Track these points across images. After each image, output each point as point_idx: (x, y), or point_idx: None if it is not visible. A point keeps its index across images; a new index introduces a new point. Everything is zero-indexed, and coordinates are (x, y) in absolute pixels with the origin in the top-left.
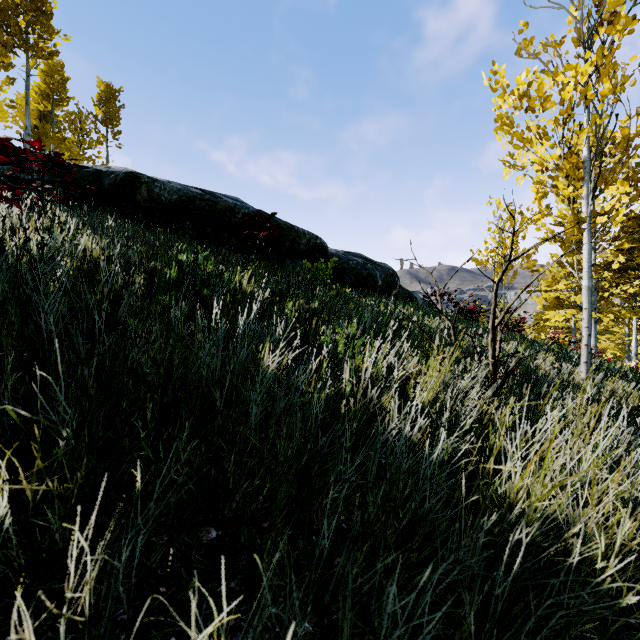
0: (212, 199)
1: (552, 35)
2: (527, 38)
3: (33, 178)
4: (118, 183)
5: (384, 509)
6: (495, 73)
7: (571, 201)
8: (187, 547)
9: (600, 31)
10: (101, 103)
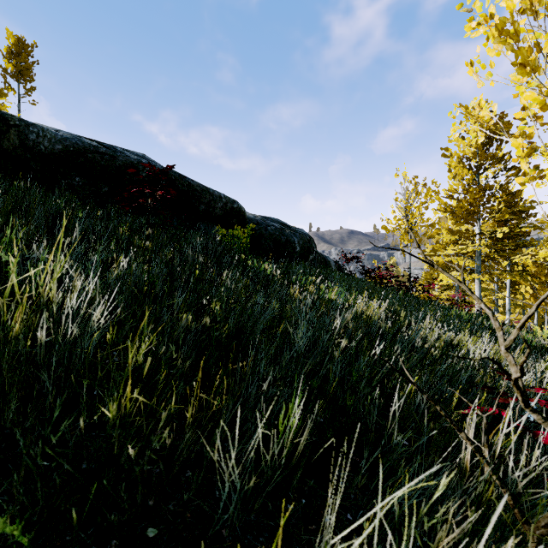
0: (109, 153)
1: None
2: None
3: None
4: None
5: None
6: None
7: None
8: None
9: None
10: (11, 56)
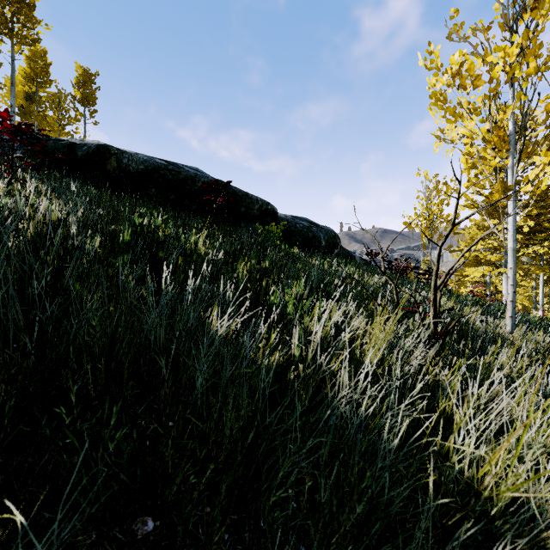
0: (175, 169)
1: (480, 21)
2: (457, 24)
3: (2, 146)
4: (90, 154)
5: (336, 487)
6: (430, 54)
7: (498, 171)
8: (118, 546)
9: (524, 16)
10: (79, 85)
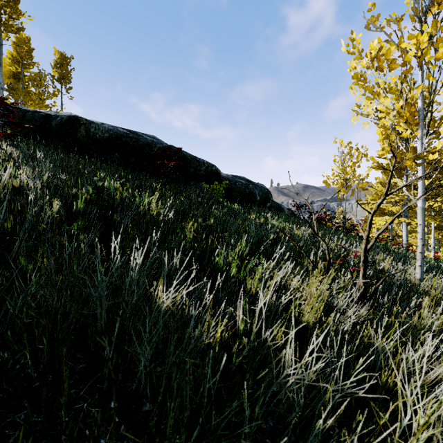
0: (135, 137)
1: (393, 13)
2: (374, 16)
3: None
4: (63, 124)
5: None
6: (352, 40)
7: (409, 141)
8: None
9: (432, 9)
10: (57, 67)
